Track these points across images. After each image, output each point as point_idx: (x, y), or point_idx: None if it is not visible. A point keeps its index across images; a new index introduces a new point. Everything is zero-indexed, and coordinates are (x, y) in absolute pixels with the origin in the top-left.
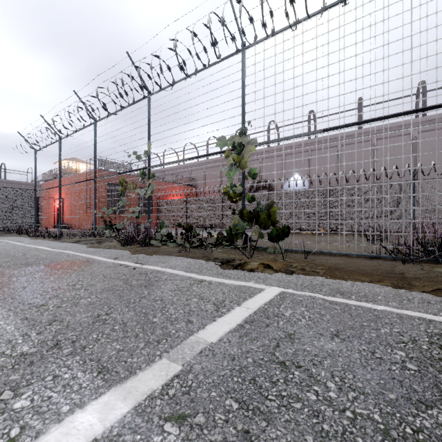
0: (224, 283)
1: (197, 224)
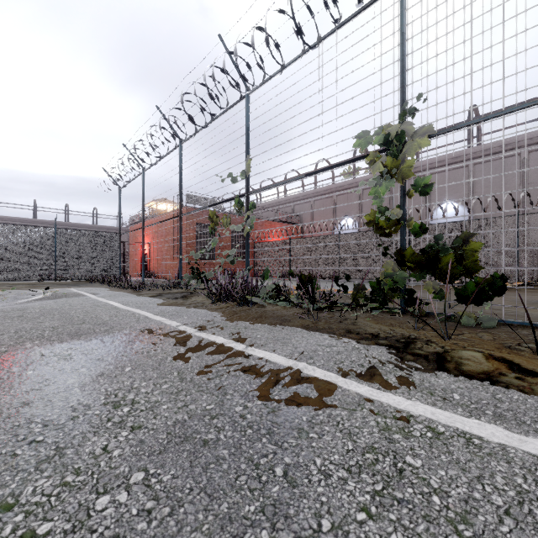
0: (481, 439)
1: (305, 272)
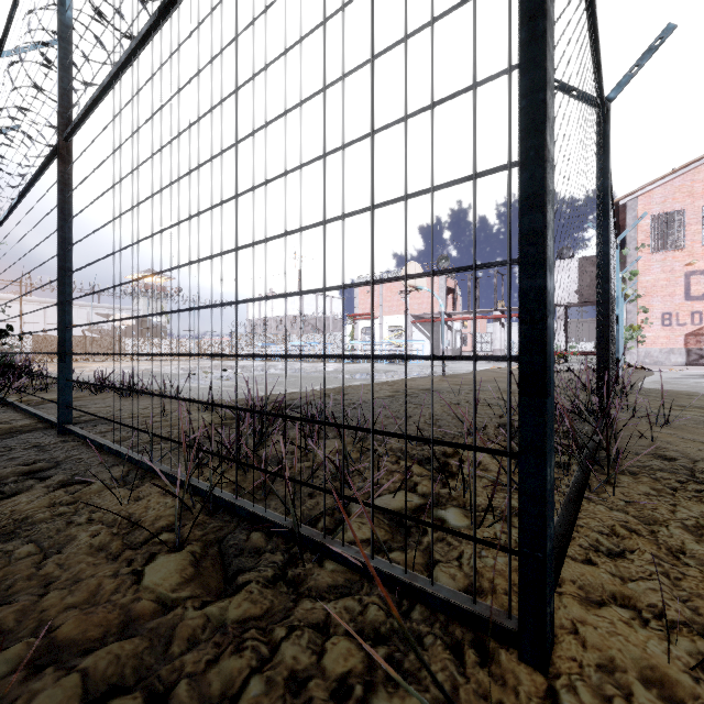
0: None
1: None
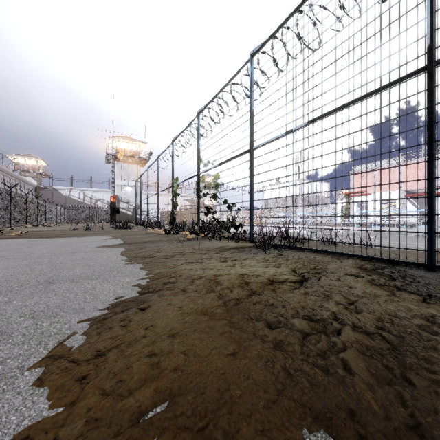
0: None
1: None
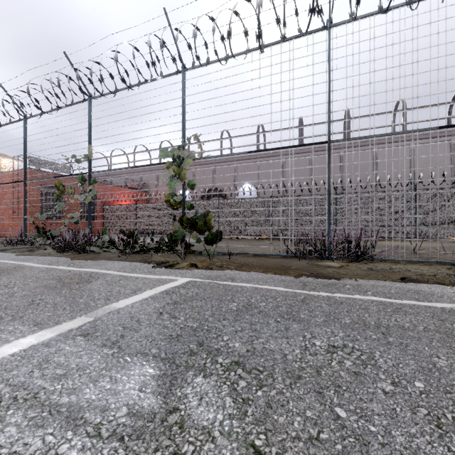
0: (149, 278)
1: (148, 230)
